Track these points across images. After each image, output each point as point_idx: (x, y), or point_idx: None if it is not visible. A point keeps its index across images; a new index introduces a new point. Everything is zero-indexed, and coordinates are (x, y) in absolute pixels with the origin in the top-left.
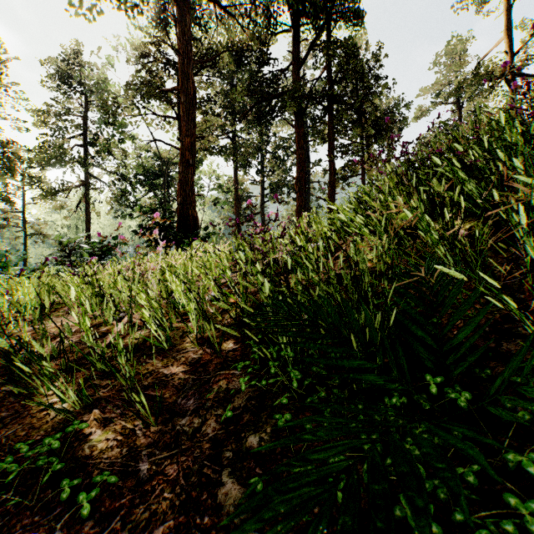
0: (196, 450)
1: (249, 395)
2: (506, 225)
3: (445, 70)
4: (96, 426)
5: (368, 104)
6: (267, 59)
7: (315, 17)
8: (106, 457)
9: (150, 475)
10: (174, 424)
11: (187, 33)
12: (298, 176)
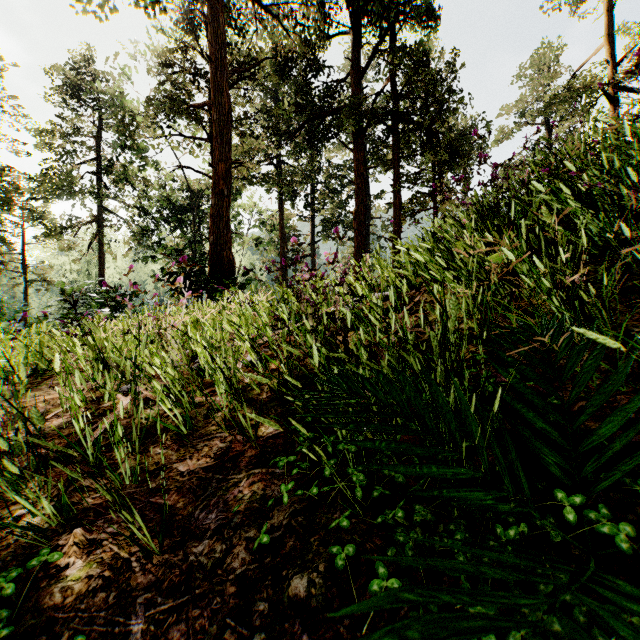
0: (215, 598)
1: (293, 508)
2: (637, 269)
3: (532, 83)
4: (76, 554)
5: (441, 123)
6: (319, 69)
7: (377, 18)
8: (84, 607)
9: (145, 639)
10: (187, 552)
11: (221, 36)
12: (356, 210)
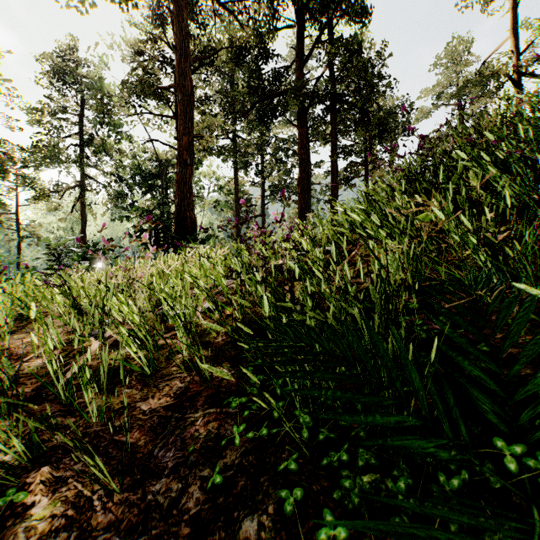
0: (170, 539)
1: (245, 448)
2: None
3: (448, 70)
4: (42, 492)
5: (372, 103)
6: (268, 57)
7: (318, 14)
8: None
9: None
10: (145, 490)
11: (185, 28)
12: (300, 177)
